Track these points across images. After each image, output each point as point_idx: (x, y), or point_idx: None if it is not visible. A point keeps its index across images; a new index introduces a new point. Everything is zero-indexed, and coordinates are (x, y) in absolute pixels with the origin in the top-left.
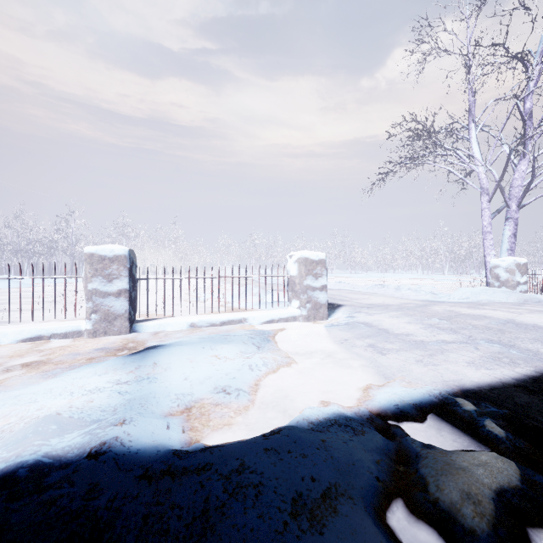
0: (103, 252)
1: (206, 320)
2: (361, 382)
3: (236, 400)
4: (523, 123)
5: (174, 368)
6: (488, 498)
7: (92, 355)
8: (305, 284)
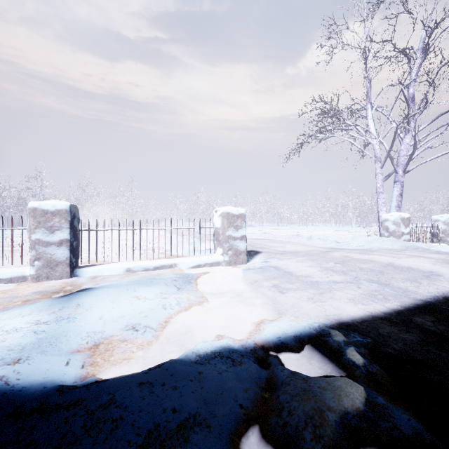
0: (46, 207)
1: (141, 265)
2: (258, 317)
3: (141, 336)
4: (407, 105)
5: (95, 308)
6: (330, 421)
7: (28, 297)
8: (227, 235)
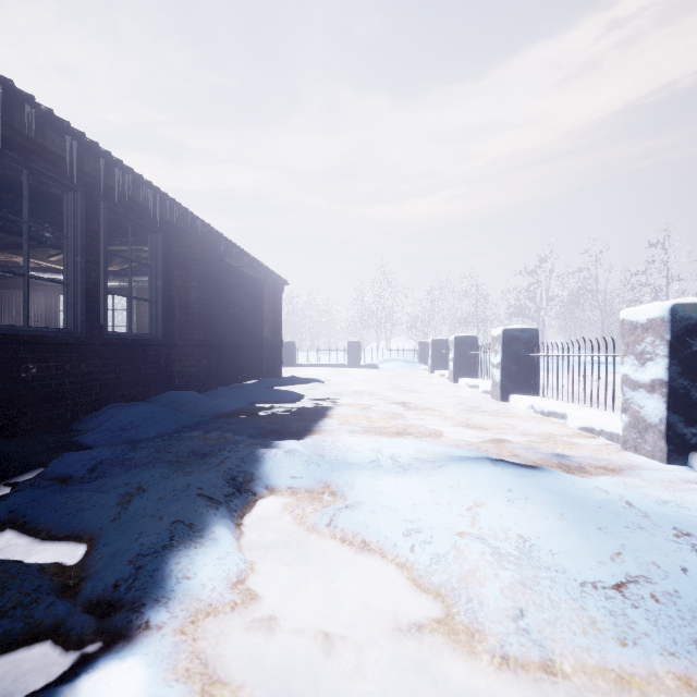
0: (635, 316)
1: None
2: None
3: (320, 514)
4: None
5: (431, 479)
6: None
7: (527, 453)
8: None
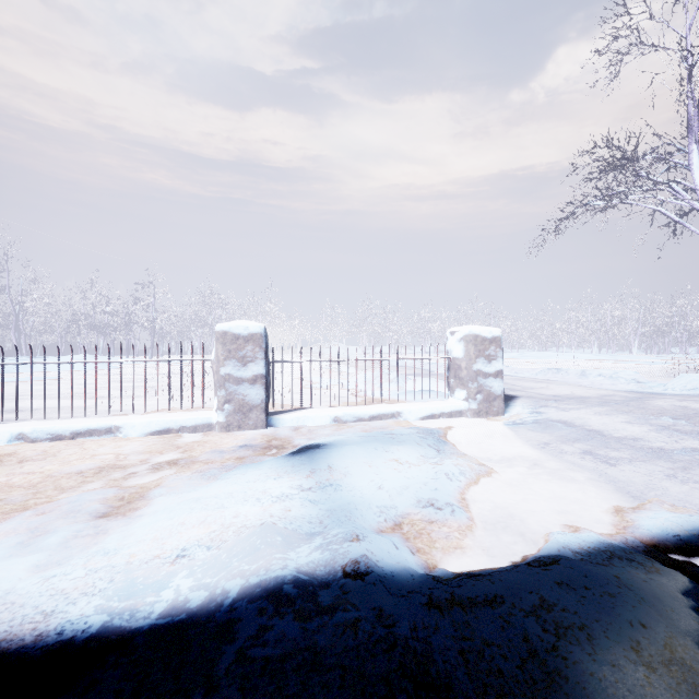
0: (237, 330)
1: (352, 413)
2: (601, 501)
3: (453, 518)
4: None
5: (354, 474)
6: None
7: (239, 453)
8: (474, 369)
